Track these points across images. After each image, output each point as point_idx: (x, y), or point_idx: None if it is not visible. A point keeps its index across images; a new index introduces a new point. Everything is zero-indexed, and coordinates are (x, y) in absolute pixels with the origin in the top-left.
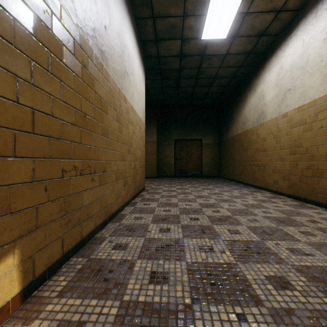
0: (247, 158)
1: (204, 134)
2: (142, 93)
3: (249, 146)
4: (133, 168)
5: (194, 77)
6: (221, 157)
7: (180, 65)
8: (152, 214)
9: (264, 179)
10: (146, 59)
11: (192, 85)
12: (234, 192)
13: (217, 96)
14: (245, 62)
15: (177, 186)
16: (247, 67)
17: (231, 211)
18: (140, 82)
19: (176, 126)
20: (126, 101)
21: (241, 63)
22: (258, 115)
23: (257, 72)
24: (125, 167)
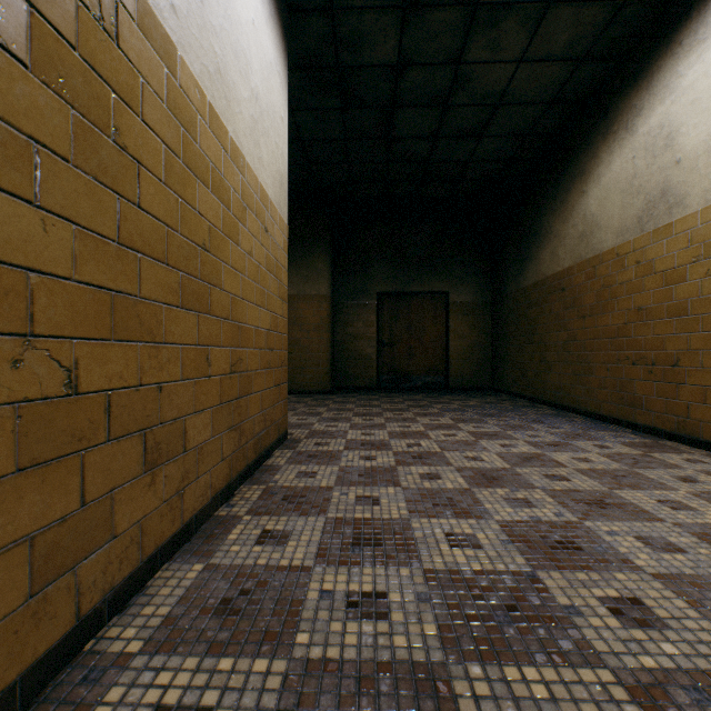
0: (595, 340)
1: (454, 278)
2: (275, 116)
3: (603, 303)
4: (222, 374)
5: (438, 103)
6: (500, 338)
7: (400, 50)
8: (280, 656)
9: (674, 406)
10: (292, 17)
11: (430, 130)
12: (587, 453)
13: (495, 173)
14: (603, 38)
15: (388, 423)
16: (602, 60)
17: (708, 604)
18: (268, 70)
19: (381, 258)
20: (169, 53)
21: (590, 44)
22: (647, 204)
23: (640, 69)
24: (159, 373)
